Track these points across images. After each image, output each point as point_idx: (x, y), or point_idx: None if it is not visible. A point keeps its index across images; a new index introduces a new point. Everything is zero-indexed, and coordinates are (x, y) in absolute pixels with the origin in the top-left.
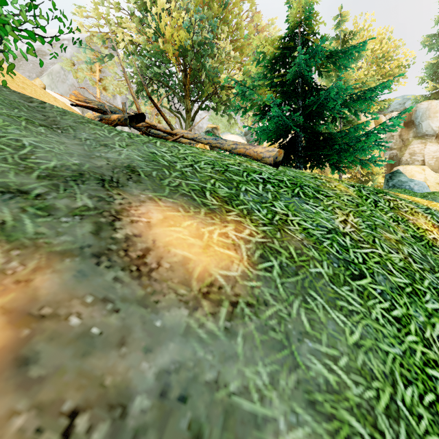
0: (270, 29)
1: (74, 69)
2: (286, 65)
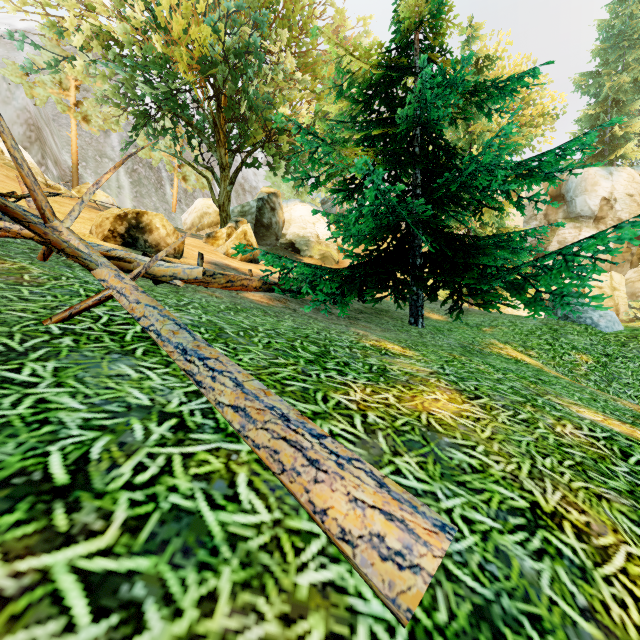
0: (362, 38)
1: (27, 82)
2: (392, 101)
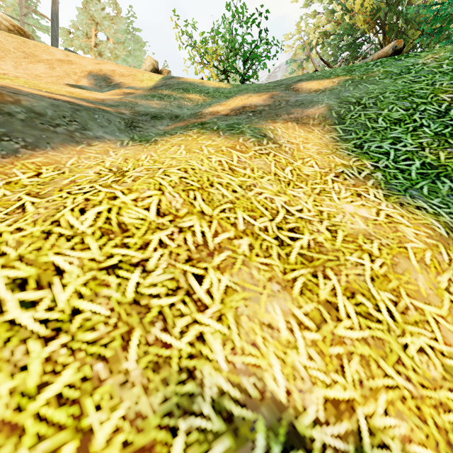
0: None
1: None
2: None
